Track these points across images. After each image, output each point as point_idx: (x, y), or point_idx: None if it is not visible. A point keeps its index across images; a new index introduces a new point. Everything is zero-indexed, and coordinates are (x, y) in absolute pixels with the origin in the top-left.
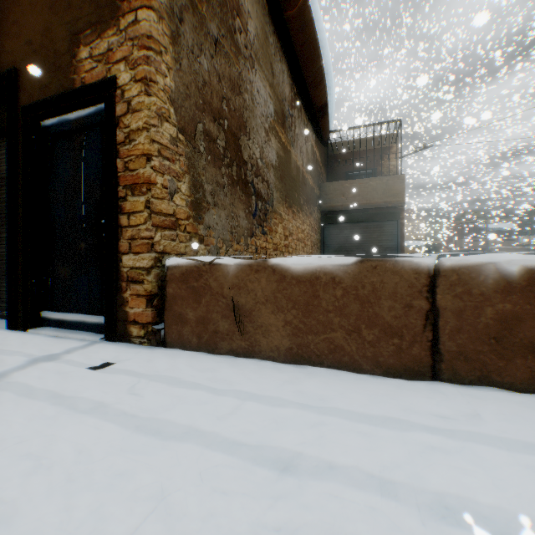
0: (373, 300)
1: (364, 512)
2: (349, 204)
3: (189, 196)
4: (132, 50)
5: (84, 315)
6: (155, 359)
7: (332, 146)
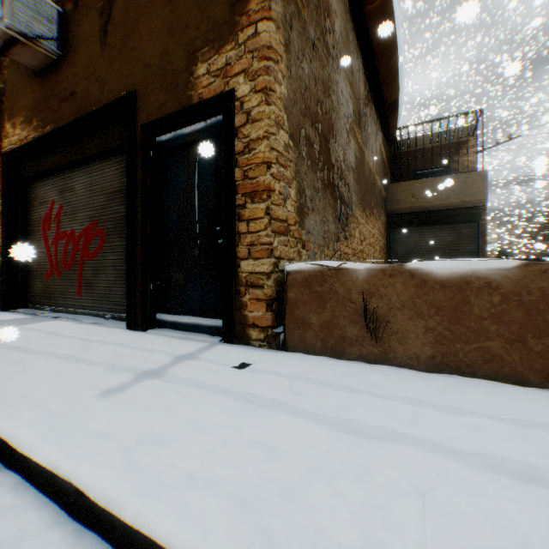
0: (541, 307)
1: None
2: (419, 205)
3: (295, 202)
4: (252, 62)
5: (198, 318)
6: (286, 362)
7: (397, 144)
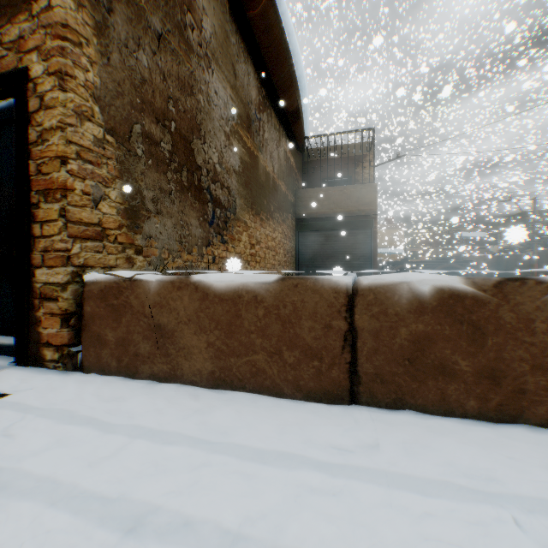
0: (294, 320)
1: None
2: (323, 211)
3: (122, 204)
4: (46, 39)
5: None
6: (62, 388)
7: (308, 152)
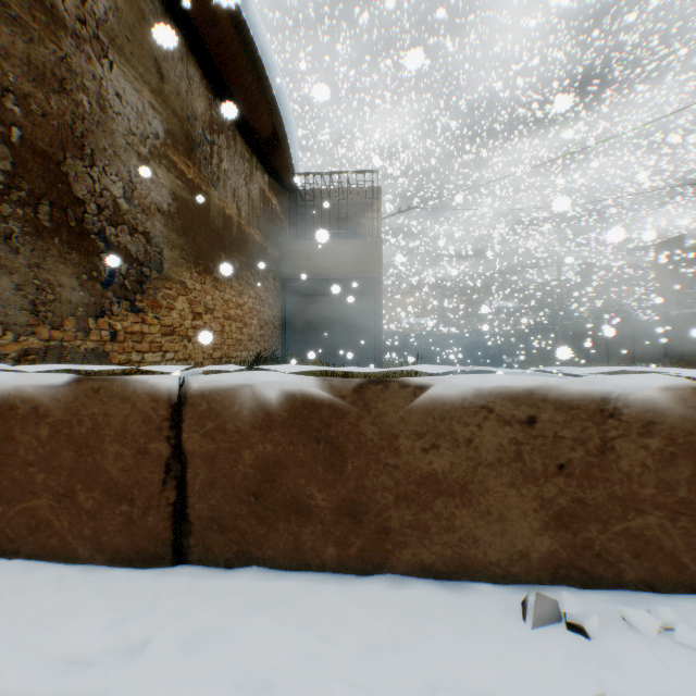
0: (94, 444)
1: None
2: (316, 271)
3: None
4: None
5: None
6: None
7: (301, 194)
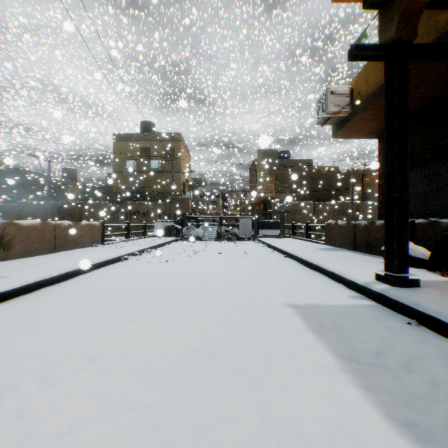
0: (46, 233)
1: (90, 255)
2: None
3: None
4: None
5: None
6: None
7: None
